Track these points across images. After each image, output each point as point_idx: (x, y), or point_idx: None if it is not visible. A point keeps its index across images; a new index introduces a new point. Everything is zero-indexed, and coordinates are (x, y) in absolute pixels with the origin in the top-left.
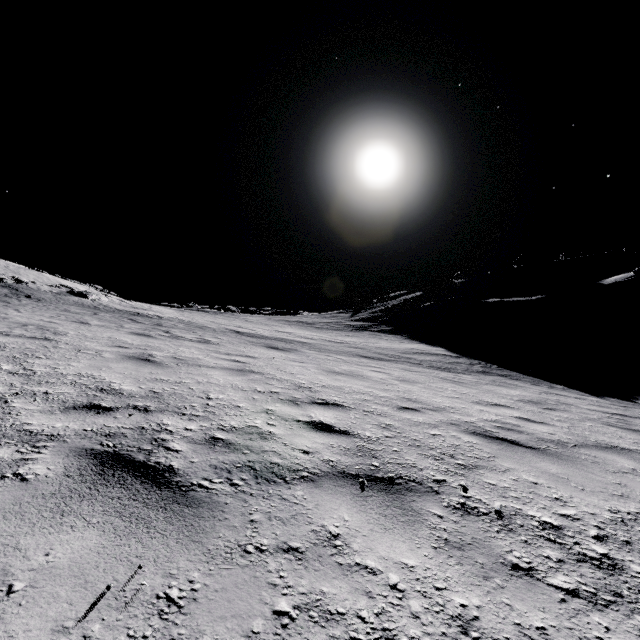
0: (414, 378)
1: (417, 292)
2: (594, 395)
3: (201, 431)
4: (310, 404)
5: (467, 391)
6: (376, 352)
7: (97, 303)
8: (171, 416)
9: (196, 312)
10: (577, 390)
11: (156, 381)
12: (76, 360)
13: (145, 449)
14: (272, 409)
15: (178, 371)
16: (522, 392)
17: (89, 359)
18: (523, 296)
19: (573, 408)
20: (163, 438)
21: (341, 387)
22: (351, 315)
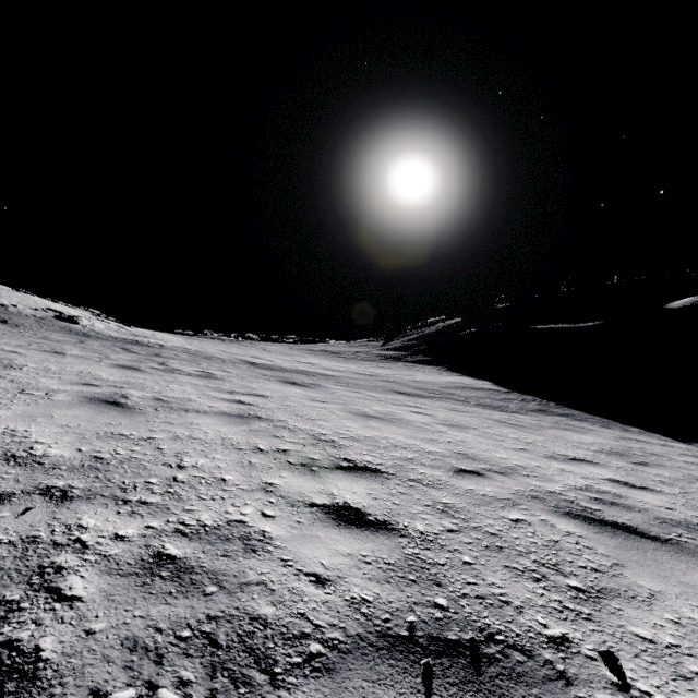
0: (464, 421)
1: (456, 318)
2: (679, 440)
3: (142, 540)
4: (332, 470)
5: (532, 439)
6: (413, 387)
7: (88, 329)
8: (102, 507)
9: (208, 340)
10: (657, 434)
11: (110, 438)
12: (6, 406)
13: (5, 601)
14: (274, 483)
15: (152, 420)
16: (596, 438)
17: (28, 404)
18: (576, 322)
19: (667, 461)
20: (60, 564)
21: (375, 439)
22: (383, 344)
